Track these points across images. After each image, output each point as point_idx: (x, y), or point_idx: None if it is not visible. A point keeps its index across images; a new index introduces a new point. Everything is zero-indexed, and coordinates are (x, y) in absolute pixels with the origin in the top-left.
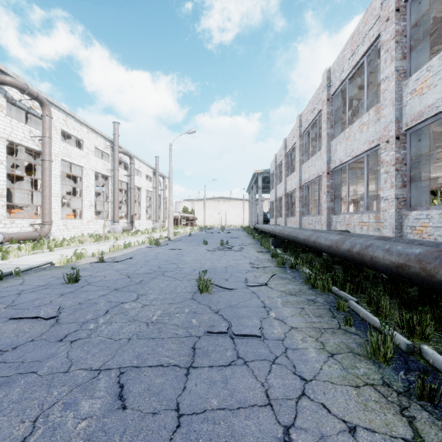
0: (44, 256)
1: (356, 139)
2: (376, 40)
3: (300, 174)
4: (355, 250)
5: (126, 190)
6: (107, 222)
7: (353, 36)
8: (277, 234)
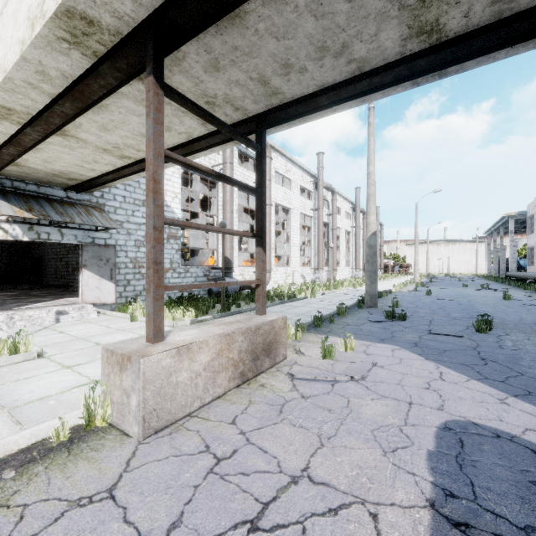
0: None
1: None
2: None
3: None
4: None
5: None
6: (350, 269)
7: None
8: None
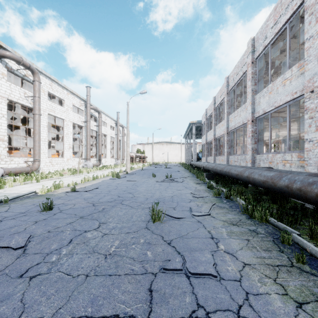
0: (32, 186)
1: (278, 92)
2: (299, 8)
3: (227, 123)
4: (295, 186)
5: (95, 136)
6: (81, 159)
7: (276, 8)
8: (210, 169)
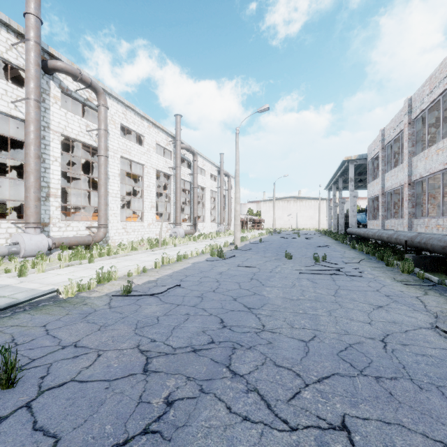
0: (73, 271)
1: None
2: None
3: None
4: None
5: (189, 190)
6: (169, 224)
7: None
8: (434, 249)
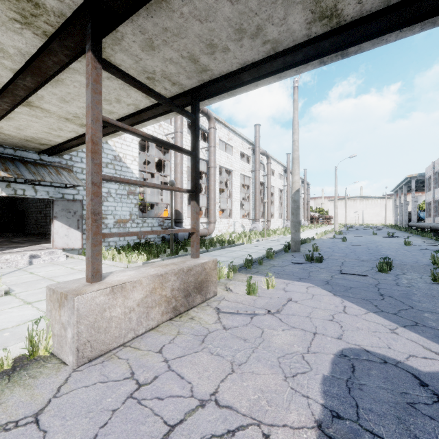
0: None
1: None
2: None
3: None
4: None
5: None
6: (282, 220)
7: None
8: (438, 228)
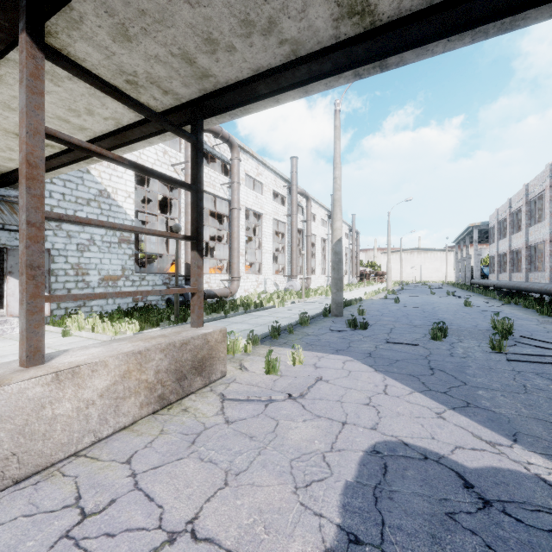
0: None
1: None
2: None
3: (526, 236)
4: (548, 289)
5: None
6: (325, 277)
7: None
8: (502, 287)
